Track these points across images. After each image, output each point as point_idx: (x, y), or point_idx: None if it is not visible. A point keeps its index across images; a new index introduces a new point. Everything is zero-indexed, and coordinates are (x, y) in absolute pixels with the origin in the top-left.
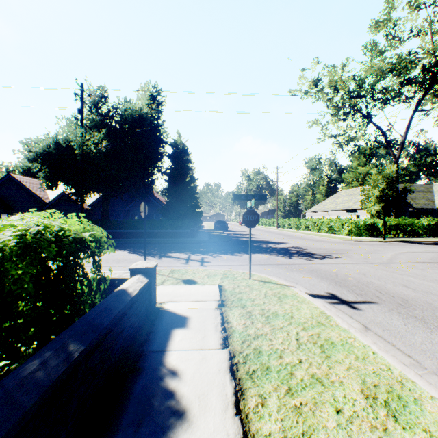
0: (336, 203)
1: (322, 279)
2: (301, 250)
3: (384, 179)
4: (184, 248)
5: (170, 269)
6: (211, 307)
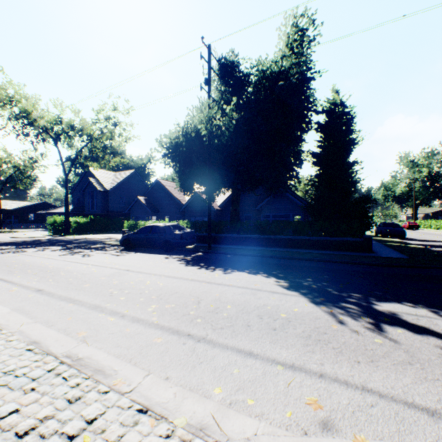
0: None
1: None
2: None
3: None
4: (387, 280)
5: None
6: None
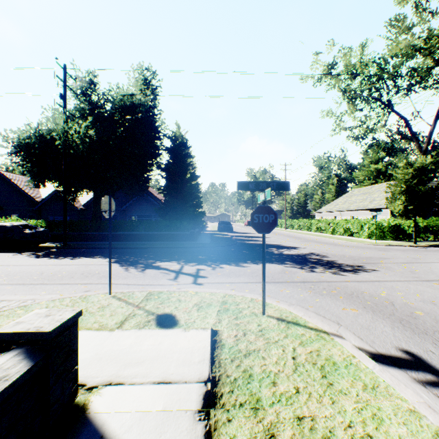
0: (349, 203)
1: (375, 314)
2: (321, 258)
3: (415, 173)
4: (179, 254)
5: (147, 291)
6: (186, 408)
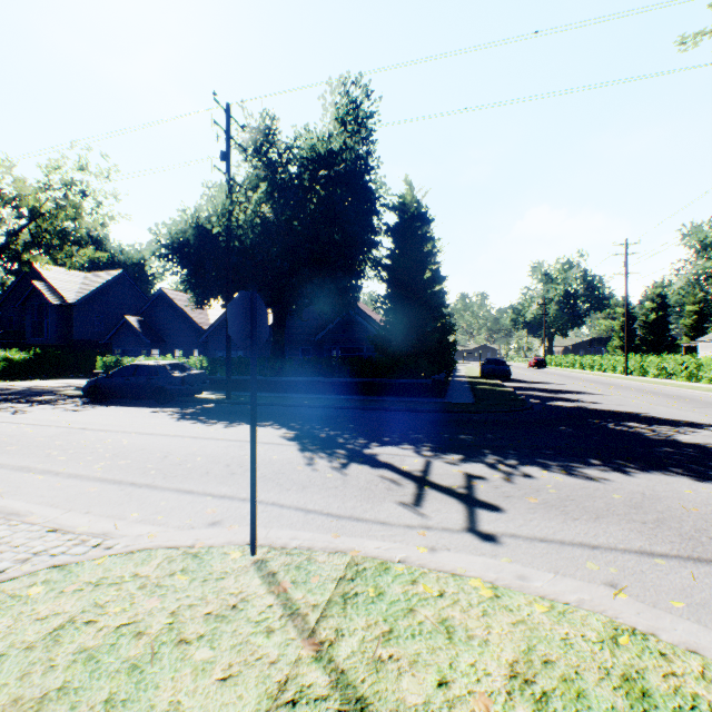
0: None
1: None
2: None
3: None
4: (415, 426)
5: (347, 555)
6: None
